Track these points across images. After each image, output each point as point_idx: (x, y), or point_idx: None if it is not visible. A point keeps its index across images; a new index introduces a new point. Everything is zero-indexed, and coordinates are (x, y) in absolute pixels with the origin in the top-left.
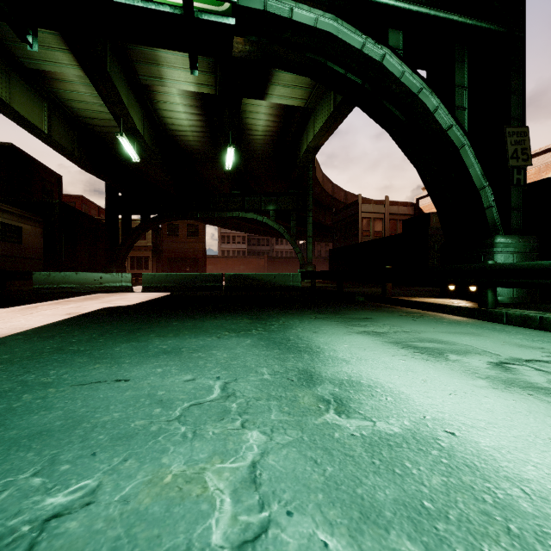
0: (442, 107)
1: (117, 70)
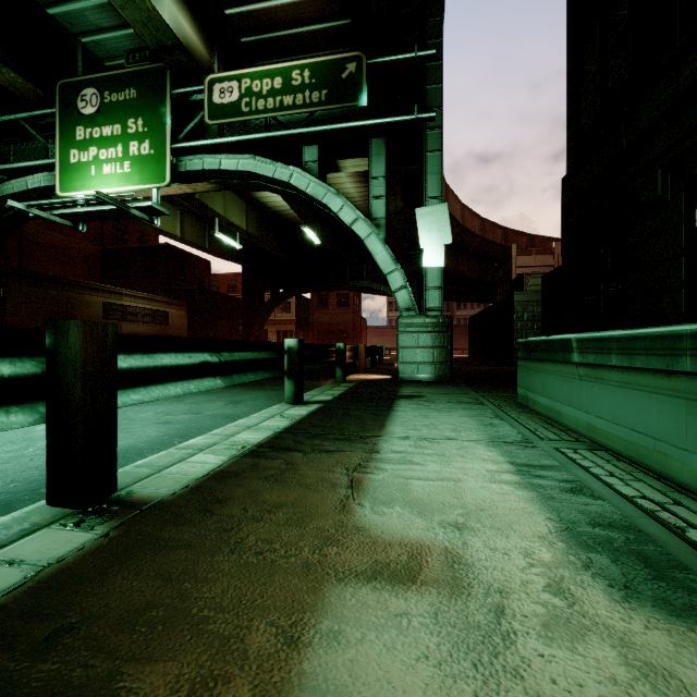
0: (349, 204)
1: None
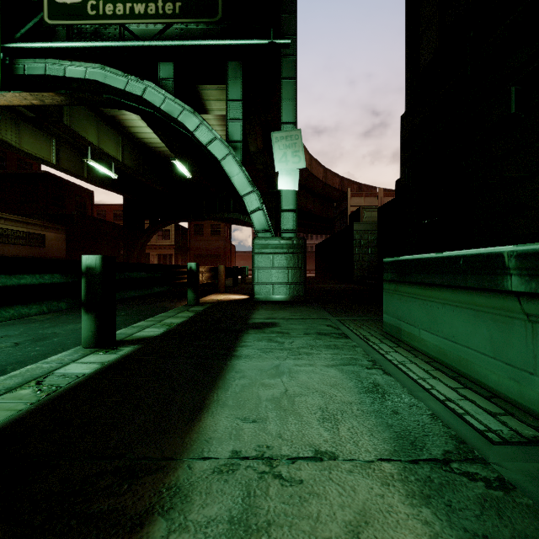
0: (205, 123)
1: (80, 109)
